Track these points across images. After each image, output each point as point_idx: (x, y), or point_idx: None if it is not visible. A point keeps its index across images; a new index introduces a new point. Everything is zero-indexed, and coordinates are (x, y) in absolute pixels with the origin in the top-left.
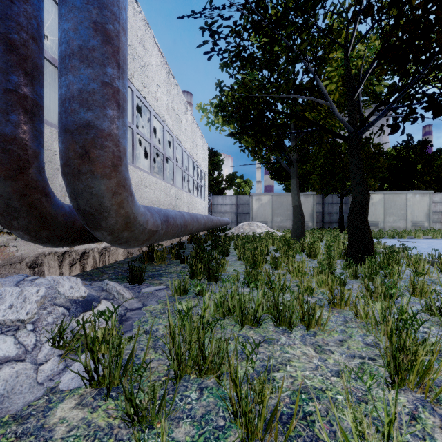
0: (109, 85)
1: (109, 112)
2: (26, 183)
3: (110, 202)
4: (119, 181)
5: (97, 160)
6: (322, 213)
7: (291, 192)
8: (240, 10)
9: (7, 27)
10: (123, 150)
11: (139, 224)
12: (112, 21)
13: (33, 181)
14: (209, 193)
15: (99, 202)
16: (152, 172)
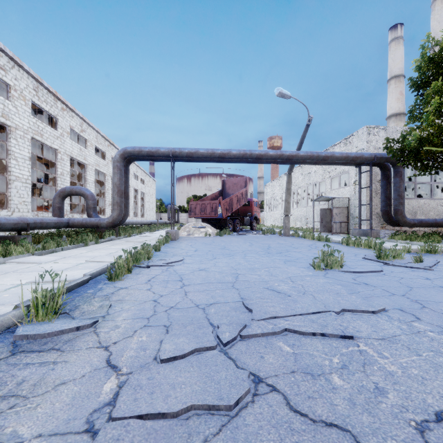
0: (400, 202)
1: (400, 206)
2: (389, 216)
3: (400, 219)
4: (402, 216)
5: (398, 213)
6: None
7: None
8: None
9: (386, 195)
10: (403, 211)
11: (407, 222)
12: (400, 193)
13: (390, 216)
14: None
15: (398, 219)
16: None
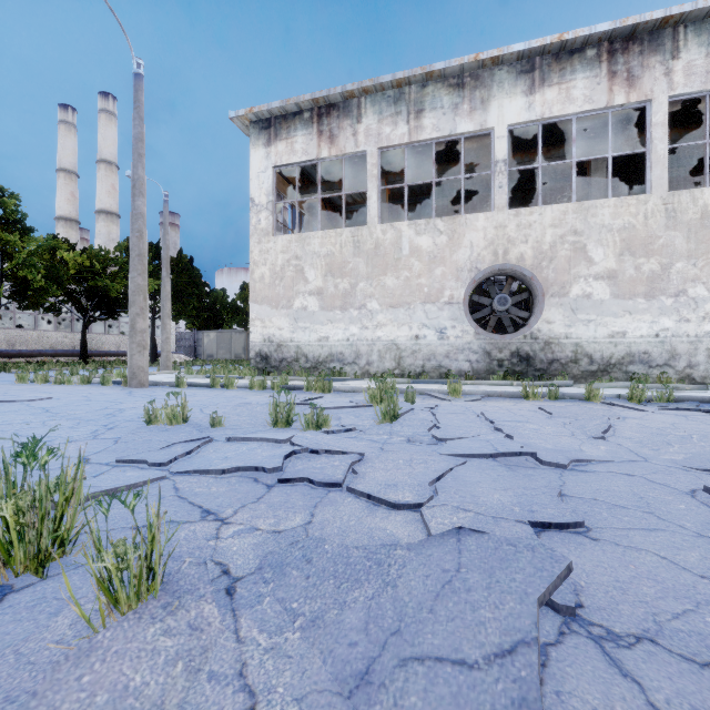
0: None
1: None
2: None
3: None
4: None
5: None
6: None
7: None
8: None
9: None
10: None
11: None
12: None
13: None
14: (208, 327)
15: None
16: (56, 330)
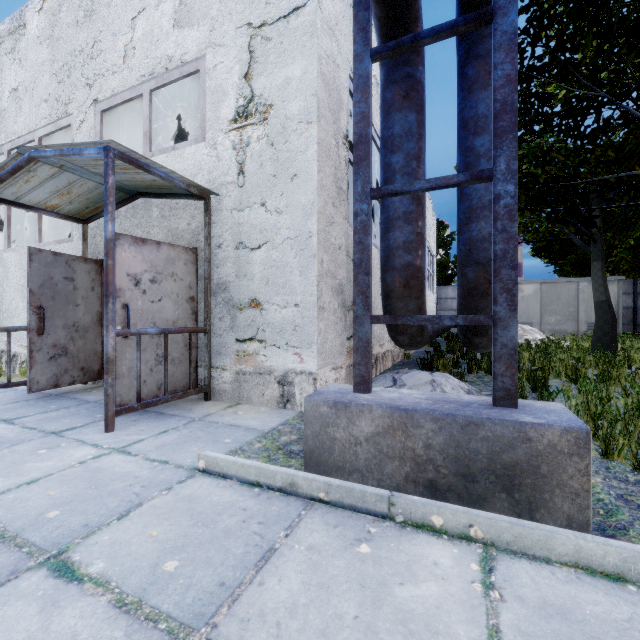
0: None
1: None
2: (422, 300)
3: None
4: None
5: None
6: (634, 309)
7: (568, 276)
8: (565, 87)
9: None
10: None
11: None
12: None
13: (424, 299)
14: None
15: None
16: None
